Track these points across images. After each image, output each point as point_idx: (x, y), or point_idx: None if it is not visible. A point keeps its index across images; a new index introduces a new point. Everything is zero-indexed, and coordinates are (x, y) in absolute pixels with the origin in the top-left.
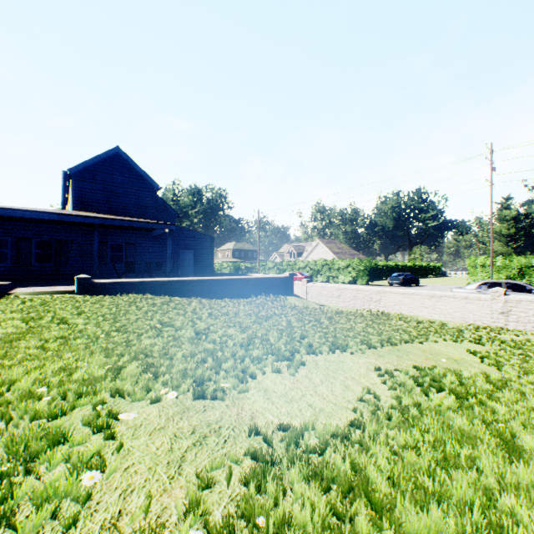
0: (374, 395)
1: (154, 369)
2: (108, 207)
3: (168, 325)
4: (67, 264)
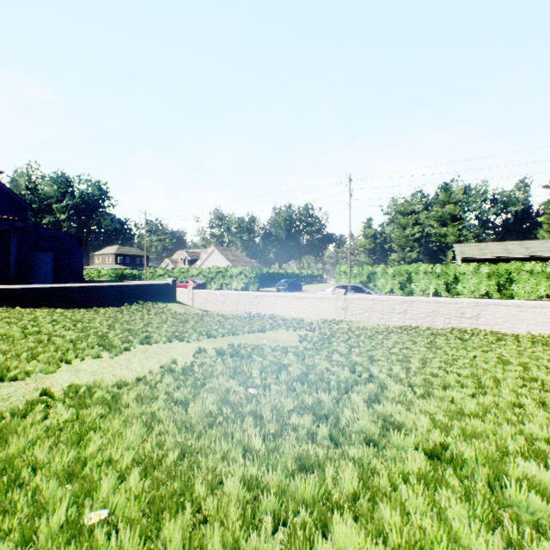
0: (176, 363)
1: None
2: None
3: None
4: None
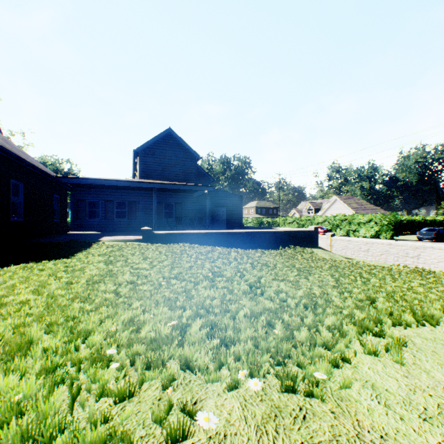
0: None
1: (221, 333)
2: (163, 175)
3: (218, 275)
4: (135, 219)
